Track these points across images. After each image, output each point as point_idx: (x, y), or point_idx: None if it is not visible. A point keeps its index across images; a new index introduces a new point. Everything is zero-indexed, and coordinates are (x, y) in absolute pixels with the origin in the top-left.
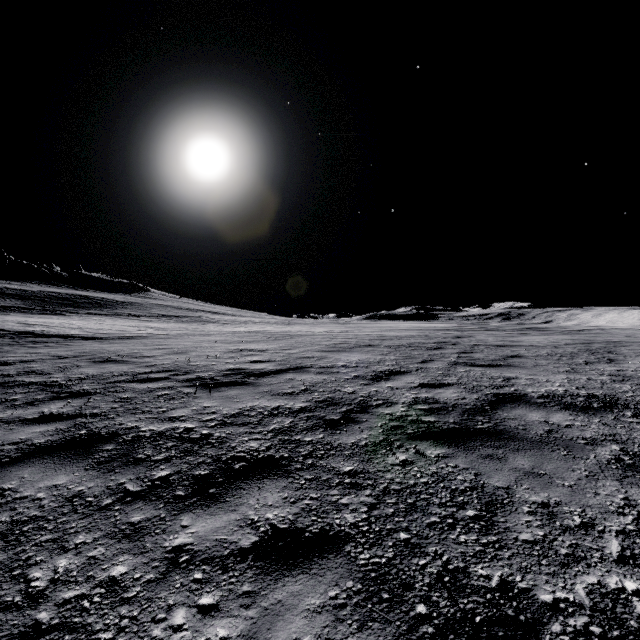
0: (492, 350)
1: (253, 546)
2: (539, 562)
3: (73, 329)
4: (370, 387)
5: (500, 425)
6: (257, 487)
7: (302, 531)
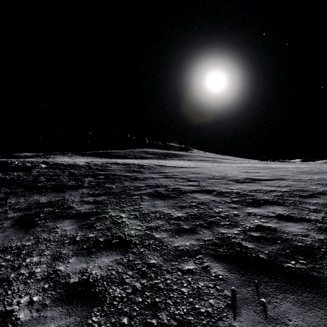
0: None
1: (274, 216)
2: None
3: (173, 164)
4: None
5: None
6: (271, 206)
7: (292, 216)
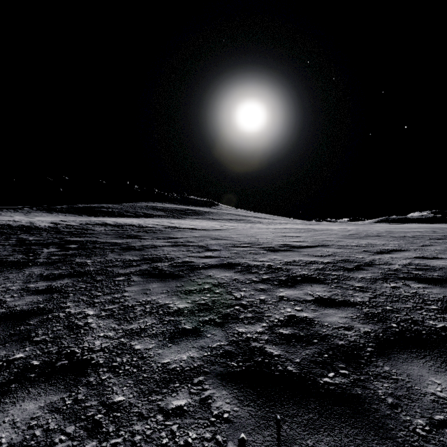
0: None
1: (312, 300)
2: None
3: (191, 225)
4: (375, 256)
5: None
6: (310, 285)
7: (334, 299)
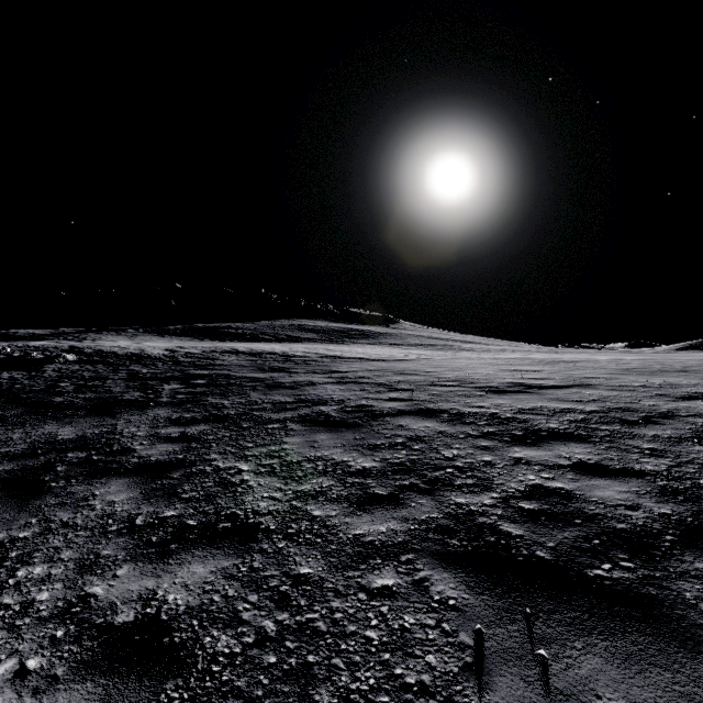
0: None
1: (569, 465)
2: None
3: (359, 354)
4: (678, 403)
5: None
6: (563, 444)
7: (606, 466)
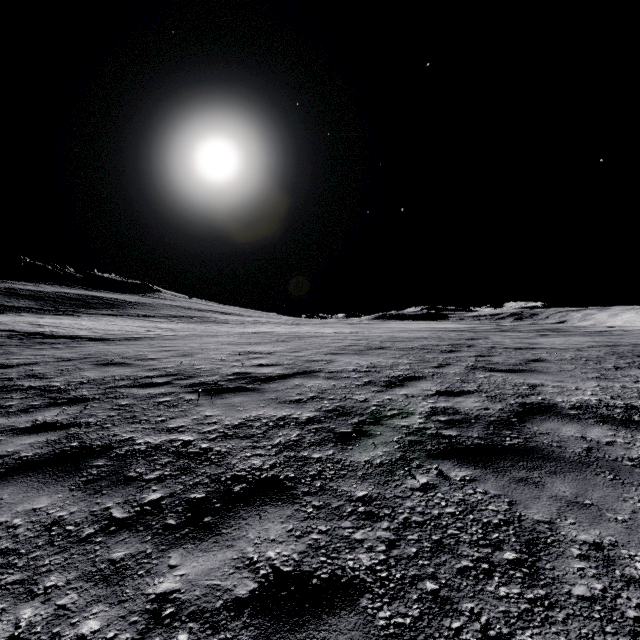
0: (511, 353)
1: (250, 596)
2: (603, 629)
3: (82, 330)
4: (383, 394)
5: (531, 441)
6: (258, 516)
7: (309, 576)
